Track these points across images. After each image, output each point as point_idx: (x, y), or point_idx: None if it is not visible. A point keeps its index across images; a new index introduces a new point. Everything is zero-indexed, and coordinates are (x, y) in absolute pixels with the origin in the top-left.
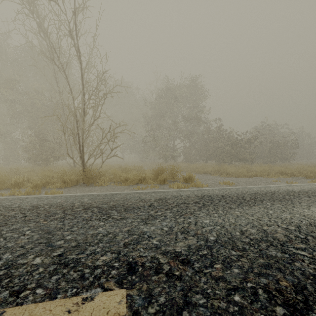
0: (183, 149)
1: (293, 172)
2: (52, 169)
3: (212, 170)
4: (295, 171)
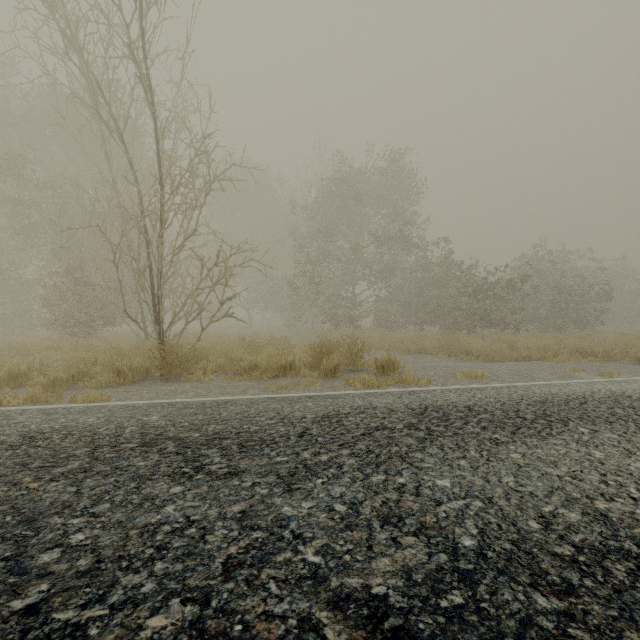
0: (374, 302)
1: (608, 350)
2: (98, 344)
3: (435, 345)
4: (612, 348)
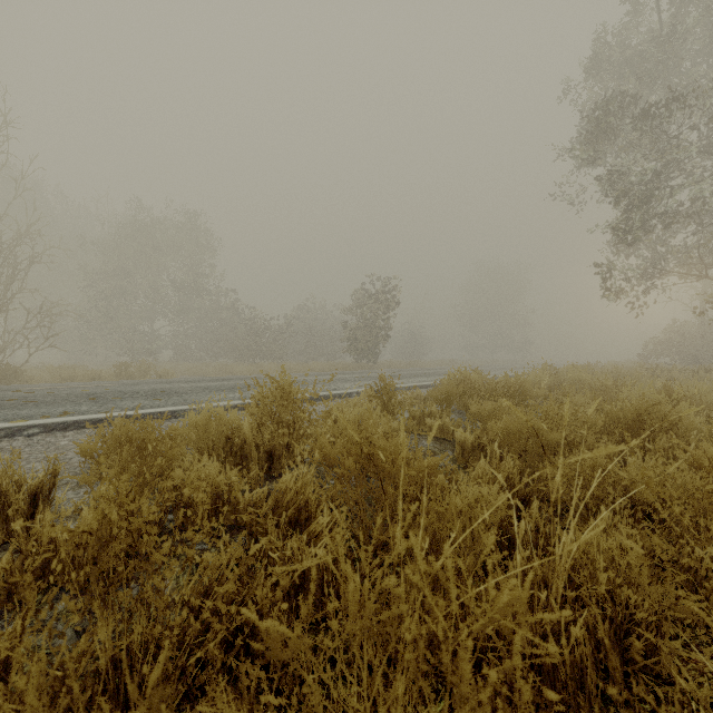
0: (174, 337)
1: (298, 368)
2: None
3: (213, 370)
4: (304, 367)
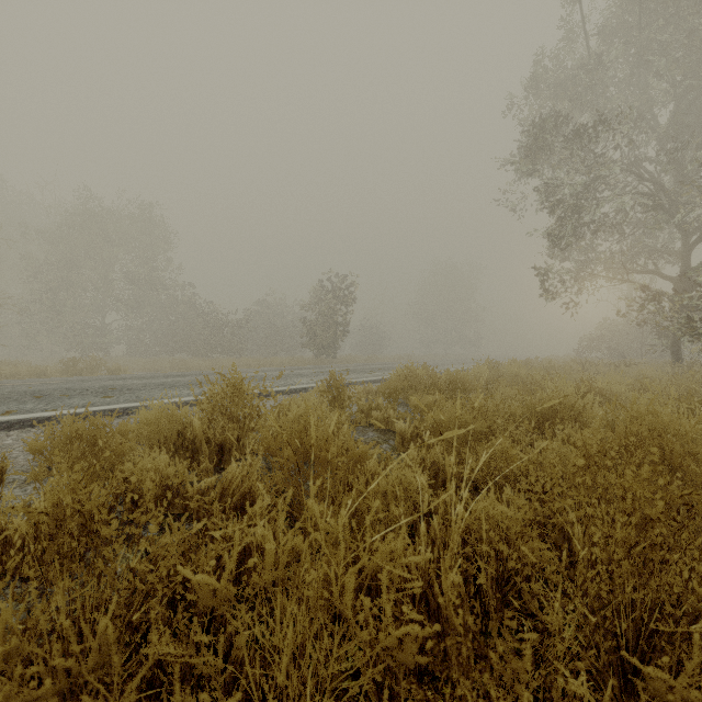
0: (127, 332)
1: (257, 363)
2: None
3: (169, 365)
4: (263, 362)
